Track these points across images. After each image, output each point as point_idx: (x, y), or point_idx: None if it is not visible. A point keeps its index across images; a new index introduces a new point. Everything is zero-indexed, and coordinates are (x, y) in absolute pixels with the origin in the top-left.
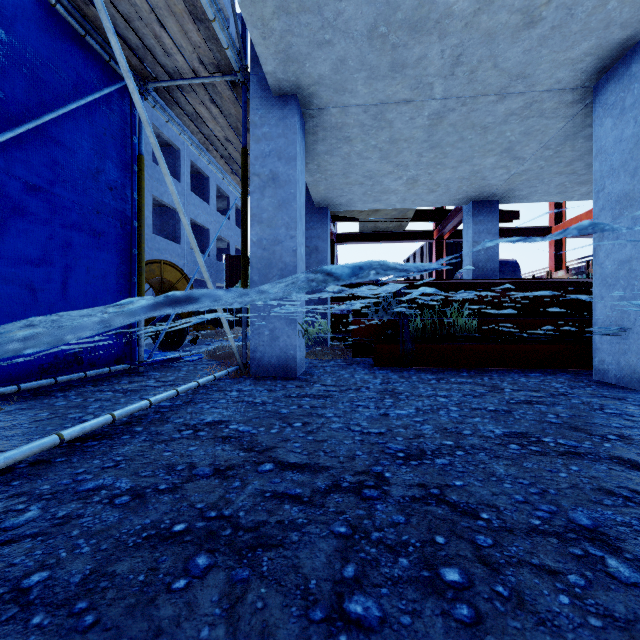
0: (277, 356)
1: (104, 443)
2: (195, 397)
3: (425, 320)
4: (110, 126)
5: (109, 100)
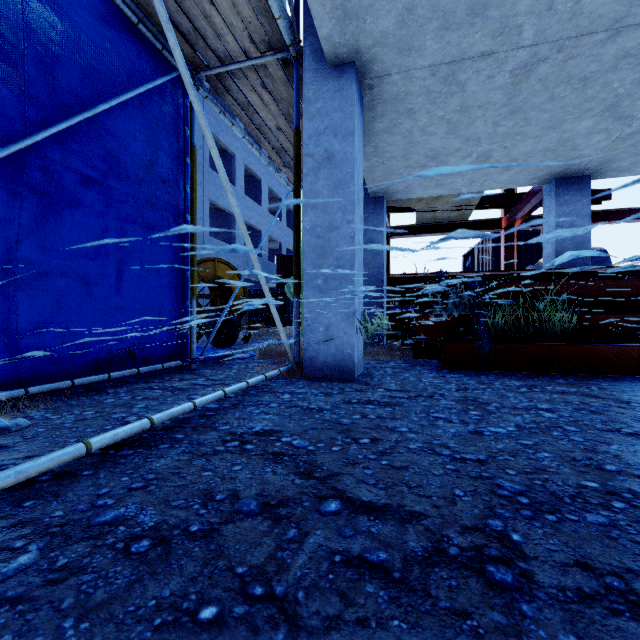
0: (332, 355)
1: (139, 453)
2: (244, 399)
3: (506, 315)
4: (163, 118)
5: (162, 91)
